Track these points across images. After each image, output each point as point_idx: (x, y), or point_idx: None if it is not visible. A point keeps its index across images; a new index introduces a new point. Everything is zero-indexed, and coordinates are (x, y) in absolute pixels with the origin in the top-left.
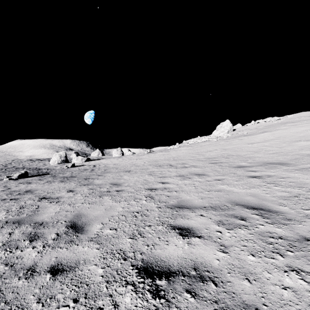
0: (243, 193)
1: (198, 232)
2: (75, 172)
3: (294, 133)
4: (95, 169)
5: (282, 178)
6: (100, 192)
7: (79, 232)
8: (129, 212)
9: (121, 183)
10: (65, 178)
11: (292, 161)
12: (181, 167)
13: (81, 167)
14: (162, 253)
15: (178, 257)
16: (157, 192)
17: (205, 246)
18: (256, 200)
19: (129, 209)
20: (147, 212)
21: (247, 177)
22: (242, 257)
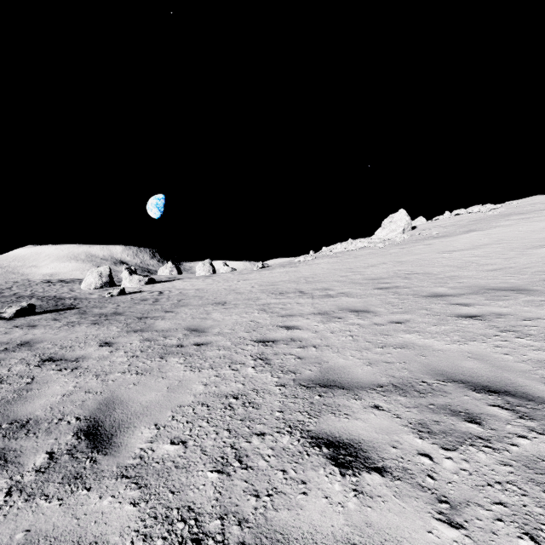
0: (456, 353)
1: (375, 455)
2: (124, 304)
3: (528, 233)
4: (162, 299)
5: (527, 321)
6: (165, 346)
7: (100, 449)
8: (218, 397)
9: (207, 328)
10: (102, 317)
11: (535, 284)
12: (321, 296)
13: (136, 296)
14: (294, 522)
15: (335, 541)
16: (276, 348)
17: (399, 501)
18: (488, 370)
19: (218, 390)
20: (256, 398)
21: (455, 316)
22: (505, 544)
